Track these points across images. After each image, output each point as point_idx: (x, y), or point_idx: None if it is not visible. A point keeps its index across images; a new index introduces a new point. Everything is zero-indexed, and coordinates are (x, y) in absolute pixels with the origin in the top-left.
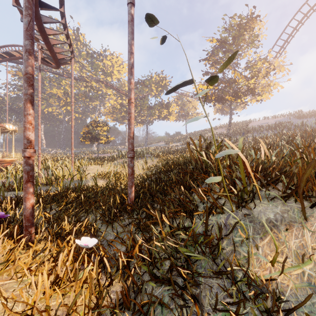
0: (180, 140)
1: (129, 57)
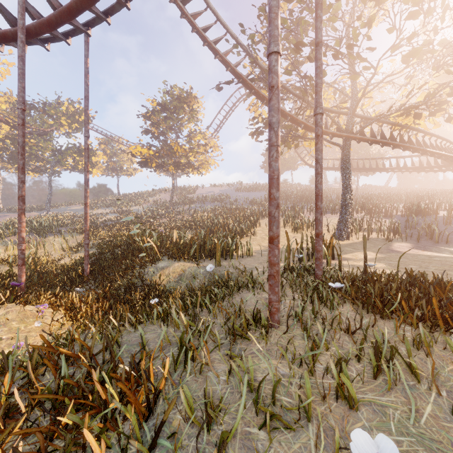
0: (110, 205)
1: (86, 174)
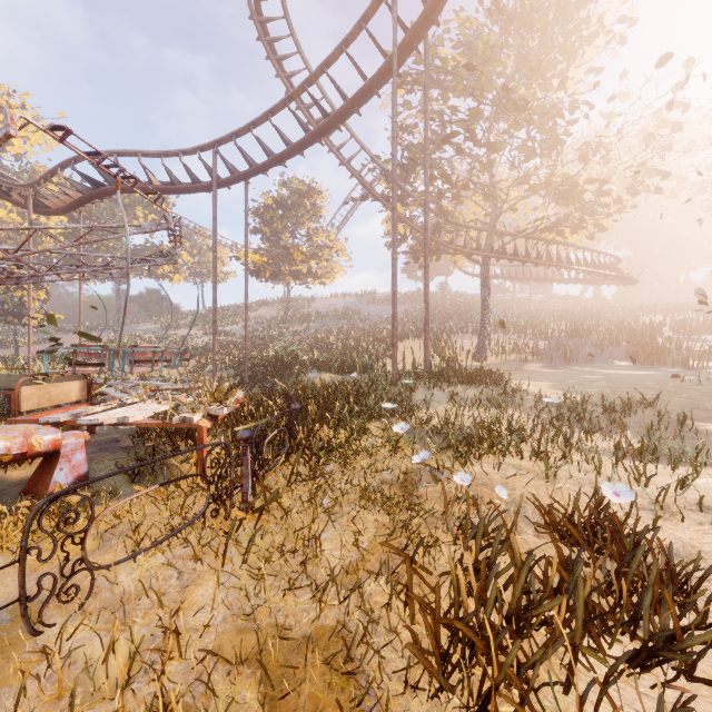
0: (196, 324)
1: (246, 300)
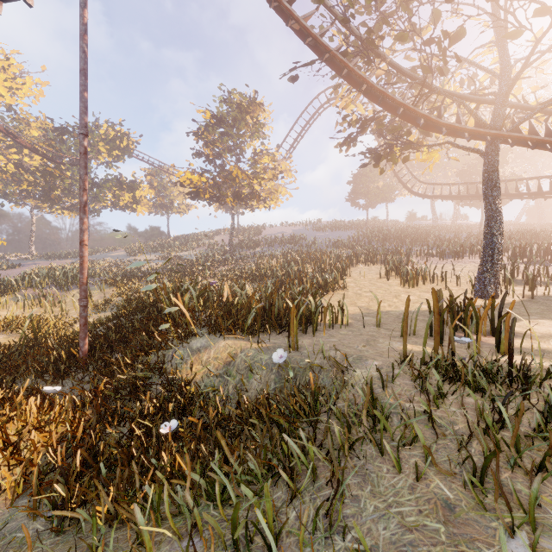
0: (157, 250)
1: (81, 194)
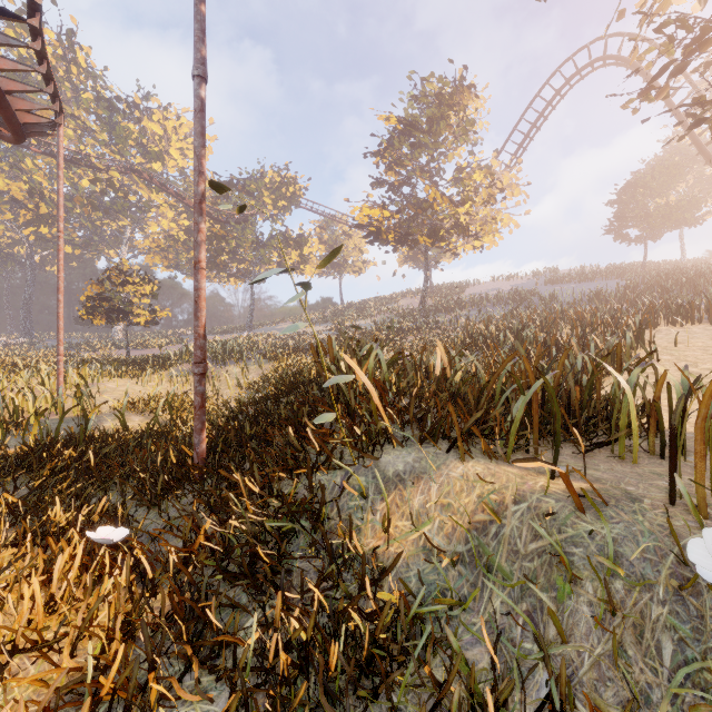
0: (328, 320)
1: (195, 180)
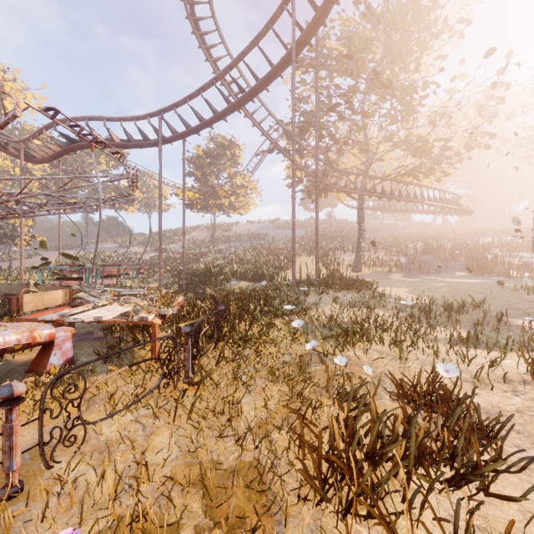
0: (145, 243)
1: (184, 227)
